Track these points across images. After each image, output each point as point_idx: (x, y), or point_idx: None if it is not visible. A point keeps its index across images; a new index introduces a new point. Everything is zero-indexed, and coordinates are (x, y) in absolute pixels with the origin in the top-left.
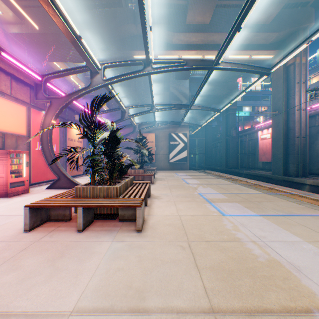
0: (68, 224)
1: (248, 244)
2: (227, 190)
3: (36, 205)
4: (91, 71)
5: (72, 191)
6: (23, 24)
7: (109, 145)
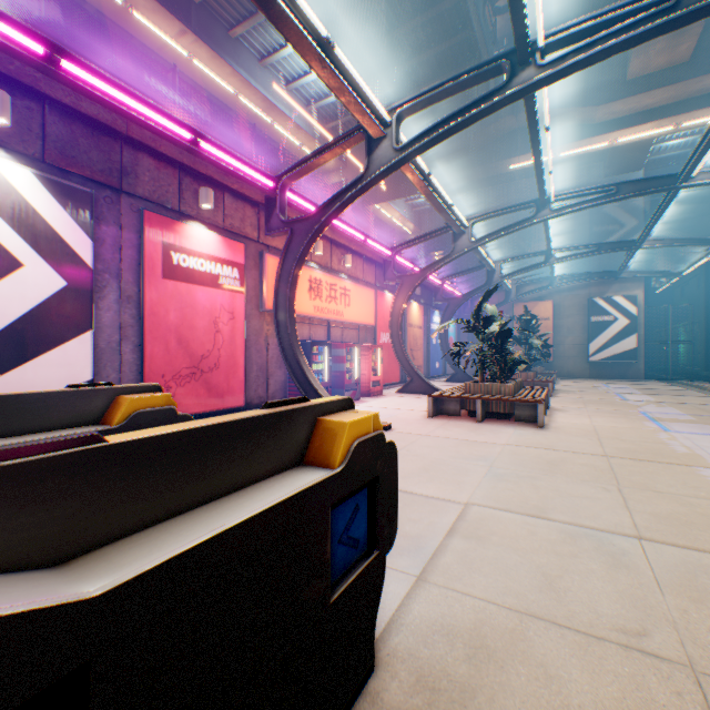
0: (460, 418)
1: (674, 446)
2: (709, 413)
3: (437, 395)
4: (453, 232)
5: (452, 390)
6: (345, 168)
7: (498, 339)
